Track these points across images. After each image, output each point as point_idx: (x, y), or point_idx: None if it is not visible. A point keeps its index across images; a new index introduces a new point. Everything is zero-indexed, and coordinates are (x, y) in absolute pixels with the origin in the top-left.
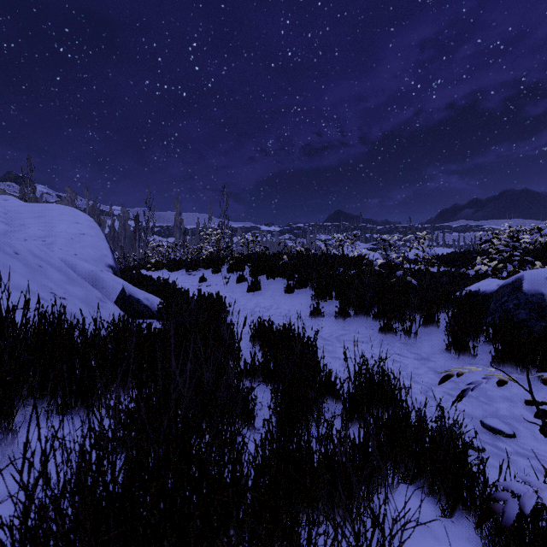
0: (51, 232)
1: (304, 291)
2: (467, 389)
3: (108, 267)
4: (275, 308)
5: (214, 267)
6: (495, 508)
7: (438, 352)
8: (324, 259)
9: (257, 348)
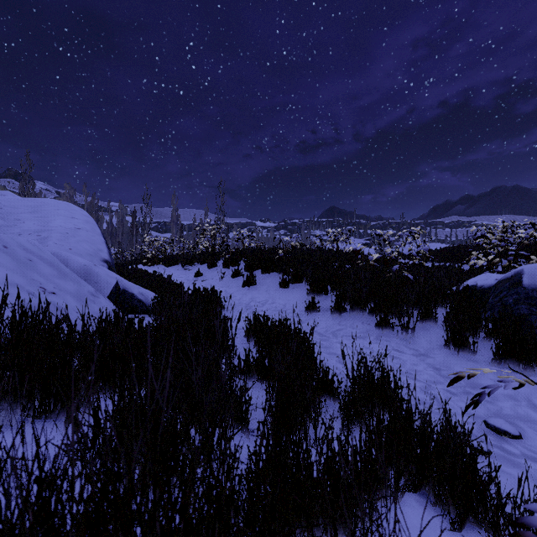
0: (46, 226)
1: (299, 286)
2: (481, 393)
3: (104, 261)
4: (270, 302)
5: (210, 261)
6: (525, 536)
7: (436, 348)
8: (319, 254)
9: (252, 343)
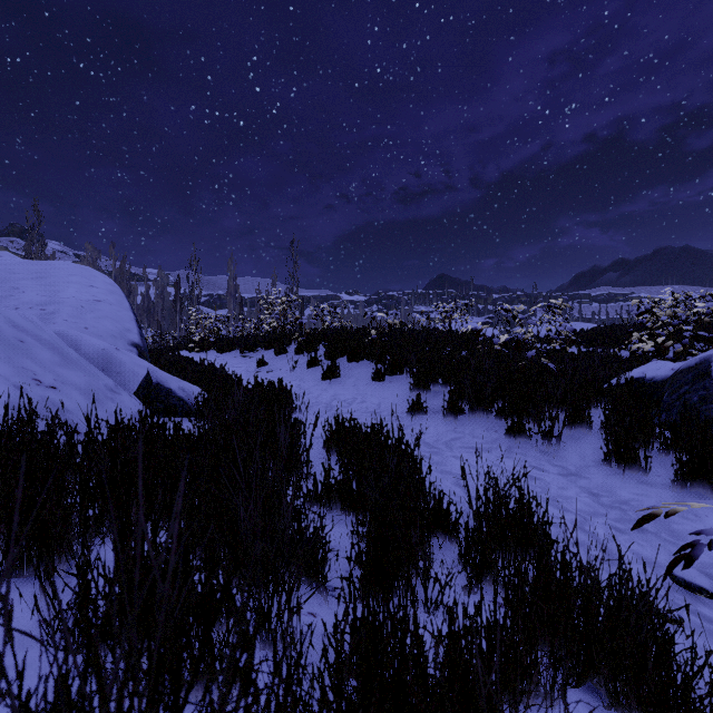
0: (54, 297)
1: (399, 379)
2: (695, 543)
3: (132, 345)
4: (360, 401)
5: (278, 346)
6: None
7: (592, 465)
8: (425, 336)
9: (334, 458)
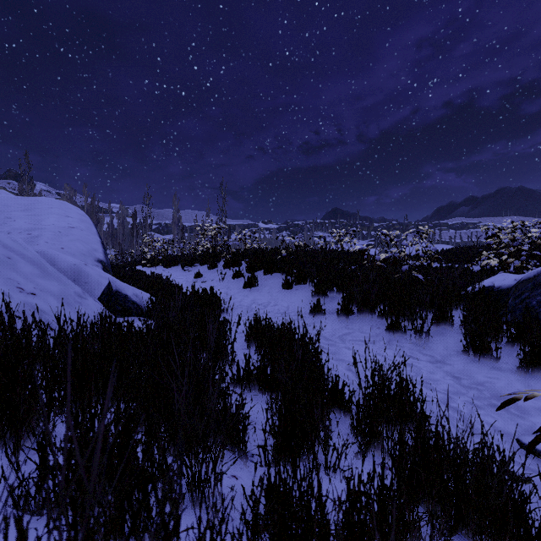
0: (38, 225)
1: (303, 287)
2: None
3: (98, 261)
4: (273, 304)
5: (210, 262)
6: None
7: (454, 354)
8: (323, 254)
9: (253, 349)
